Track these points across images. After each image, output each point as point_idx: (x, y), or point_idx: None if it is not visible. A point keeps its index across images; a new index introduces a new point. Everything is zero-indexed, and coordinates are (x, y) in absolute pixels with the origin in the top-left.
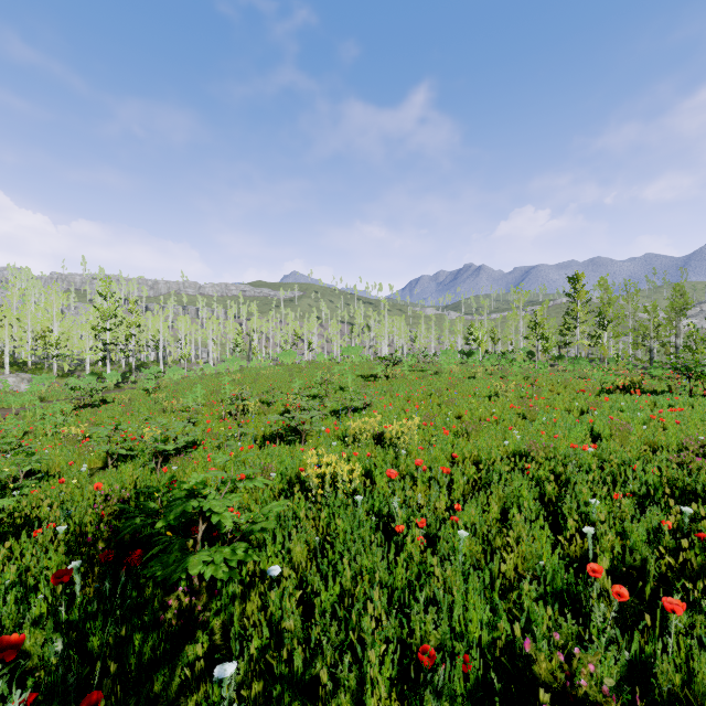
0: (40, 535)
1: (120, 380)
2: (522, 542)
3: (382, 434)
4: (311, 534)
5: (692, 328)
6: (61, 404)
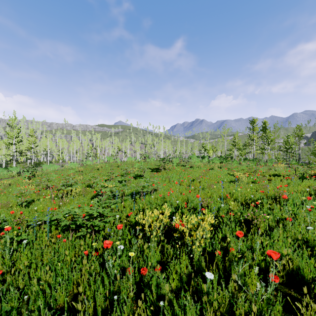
0: None
1: (21, 171)
2: None
3: (171, 228)
4: None
5: (315, 144)
6: None
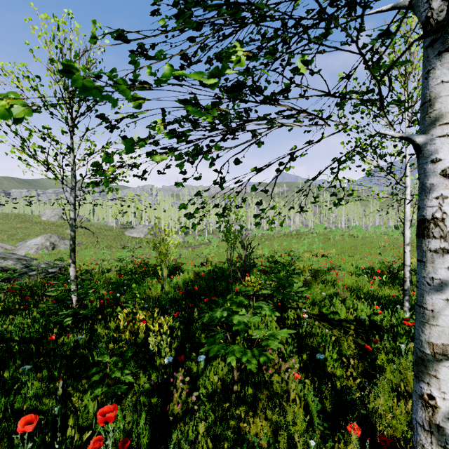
0: (259, 262)
1: None
2: (343, 265)
3: (324, 254)
4: (306, 263)
5: None
6: (204, 246)
